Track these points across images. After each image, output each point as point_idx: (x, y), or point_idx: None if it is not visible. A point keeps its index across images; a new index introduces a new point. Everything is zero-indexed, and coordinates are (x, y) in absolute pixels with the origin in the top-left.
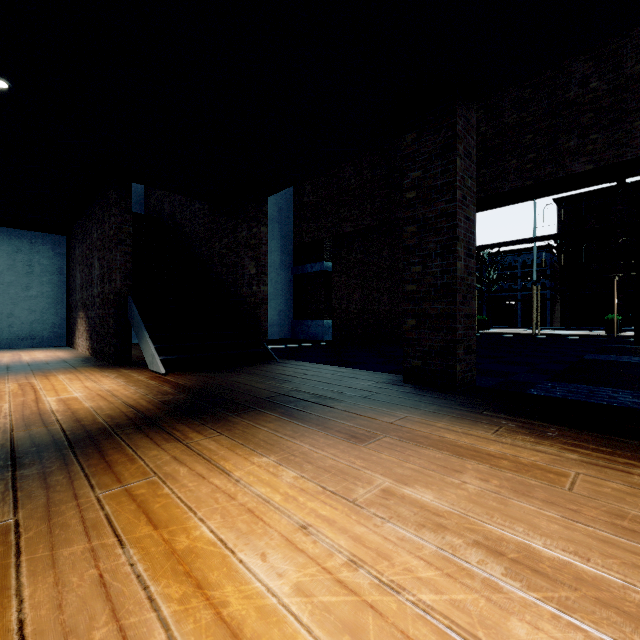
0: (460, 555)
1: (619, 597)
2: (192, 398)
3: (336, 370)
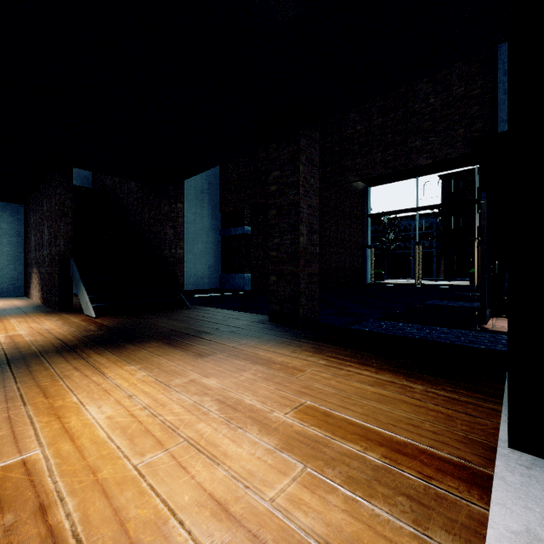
0: (203, 404)
1: (260, 415)
2: (107, 333)
3: (229, 313)
